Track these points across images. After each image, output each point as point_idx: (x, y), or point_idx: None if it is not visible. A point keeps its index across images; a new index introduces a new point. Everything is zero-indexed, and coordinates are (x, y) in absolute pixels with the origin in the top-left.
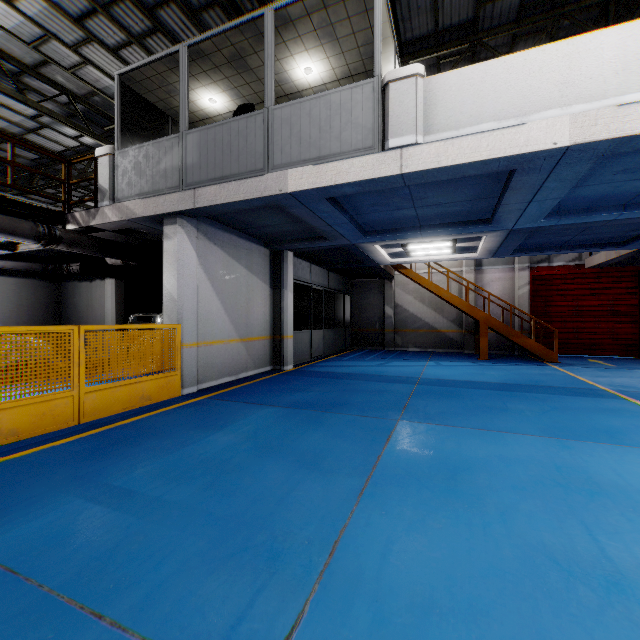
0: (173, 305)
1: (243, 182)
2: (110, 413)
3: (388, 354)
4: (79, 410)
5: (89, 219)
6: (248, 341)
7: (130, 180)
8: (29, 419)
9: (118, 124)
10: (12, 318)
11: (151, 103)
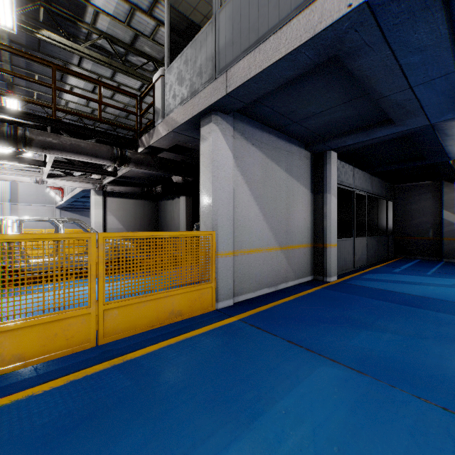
0: (208, 210)
1: (285, 29)
2: (134, 331)
3: (454, 267)
4: (98, 329)
5: (149, 139)
6: (288, 249)
7: (174, 92)
8: (37, 341)
9: (167, 45)
10: (131, 226)
11: (197, 26)
